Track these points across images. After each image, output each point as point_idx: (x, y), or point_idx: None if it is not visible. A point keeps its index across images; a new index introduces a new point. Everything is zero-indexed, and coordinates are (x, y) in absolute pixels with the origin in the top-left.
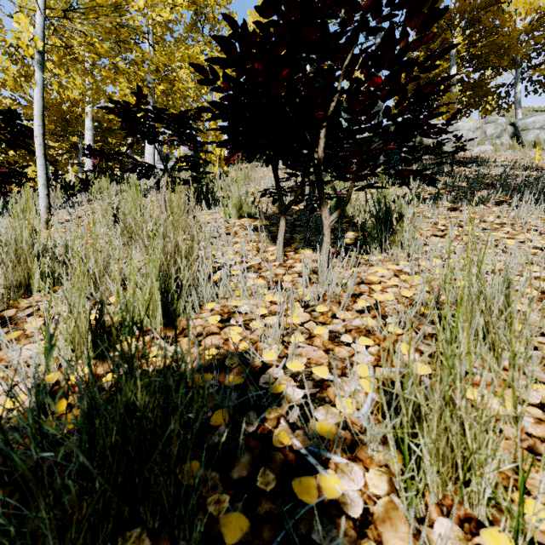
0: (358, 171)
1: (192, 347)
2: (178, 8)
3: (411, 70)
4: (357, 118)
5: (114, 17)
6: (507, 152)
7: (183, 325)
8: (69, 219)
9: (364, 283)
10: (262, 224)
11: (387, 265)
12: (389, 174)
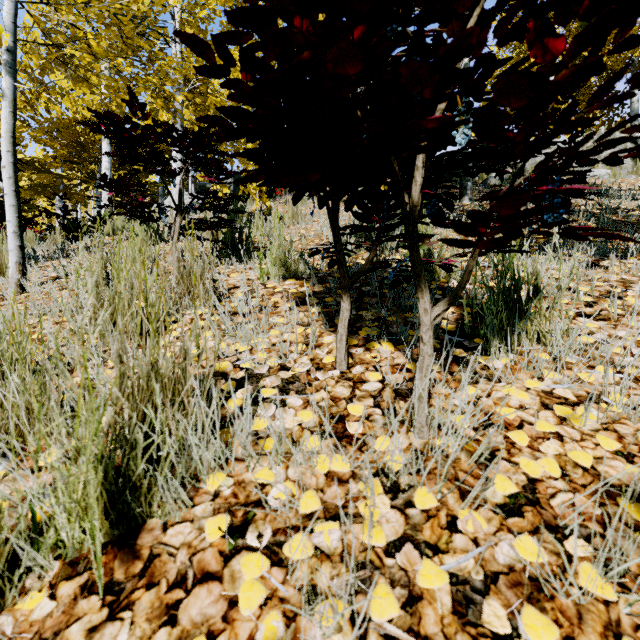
0: (496, 232)
1: (155, 627)
2: (210, 3)
3: (631, 21)
4: (502, 129)
5: (112, 2)
6: (630, 176)
7: (153, 544)
8: (55, 276)
9: (493, 424)
10: (314, 290)
11: (522, 379)
12: (546, 232)
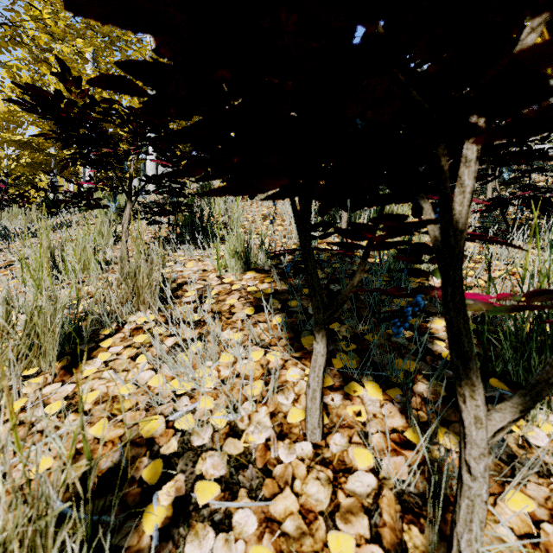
0: None
1: None
2: None
3: None
4: None
5: None
6: None
7: None
8: (13, 260)
9: None
10: (276, 288)
11: None
12: None
